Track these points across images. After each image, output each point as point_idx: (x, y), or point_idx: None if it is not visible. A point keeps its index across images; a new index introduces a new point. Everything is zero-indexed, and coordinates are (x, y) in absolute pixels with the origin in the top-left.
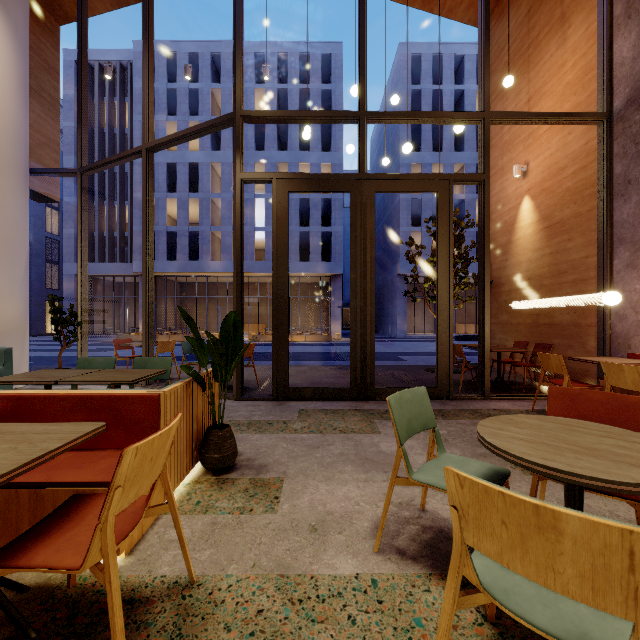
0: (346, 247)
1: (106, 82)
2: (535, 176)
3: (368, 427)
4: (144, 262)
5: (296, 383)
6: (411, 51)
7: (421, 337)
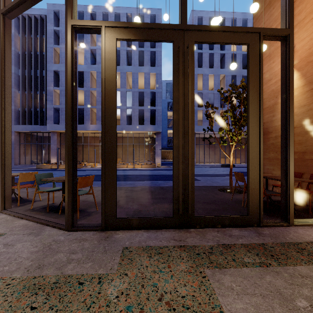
0: (163, 119)
1: (32, 26)
2: (301, 53)
3: (202, 291)
4: (0, 108)
5: (128, 205)
6: (197, 15)
7: (202, 165)
